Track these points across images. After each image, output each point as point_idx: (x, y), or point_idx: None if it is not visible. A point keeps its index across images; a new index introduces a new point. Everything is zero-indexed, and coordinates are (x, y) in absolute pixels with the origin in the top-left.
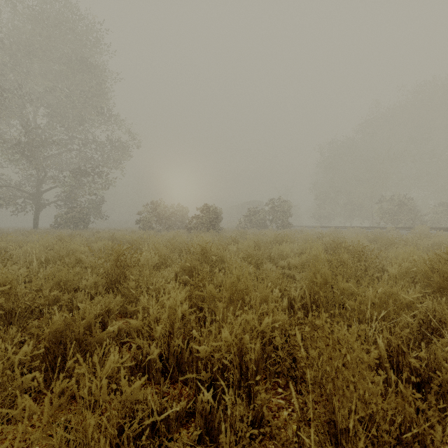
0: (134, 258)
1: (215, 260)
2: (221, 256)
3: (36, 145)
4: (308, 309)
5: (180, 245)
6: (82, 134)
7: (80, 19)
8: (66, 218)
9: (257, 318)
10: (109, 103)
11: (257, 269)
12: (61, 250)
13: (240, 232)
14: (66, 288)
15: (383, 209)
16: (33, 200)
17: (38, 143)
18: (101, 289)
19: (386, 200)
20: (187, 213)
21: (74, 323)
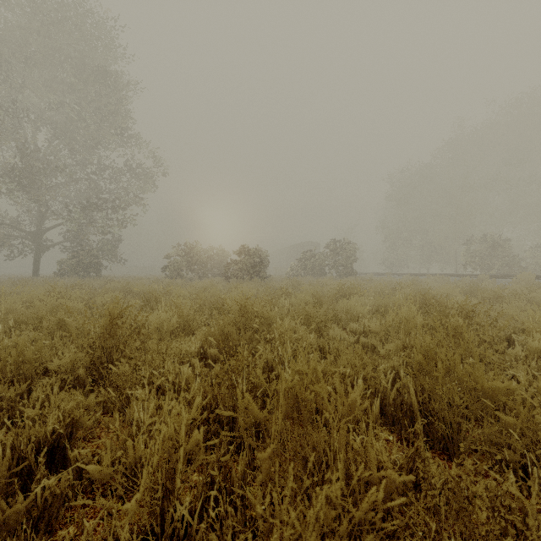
0: (134, 324)
1: (260, 323)
2: (268, 317)
3: (35, 171)
4: (414, 414)
5: (212, 299)
6: (94, 158)
7: (91, 14)
8: (74, 263)
9: (342, 468)
10: (128, 120)
11: (319, 335)
12: (40, 309)
13: (292, 281)
14: (22, 373)
15: (470, 252)
16: (33, 241)
17: (38, 168)
18: (82, 372)
19: (474, 241)
20: (226, 257)
21: (5, 450)
